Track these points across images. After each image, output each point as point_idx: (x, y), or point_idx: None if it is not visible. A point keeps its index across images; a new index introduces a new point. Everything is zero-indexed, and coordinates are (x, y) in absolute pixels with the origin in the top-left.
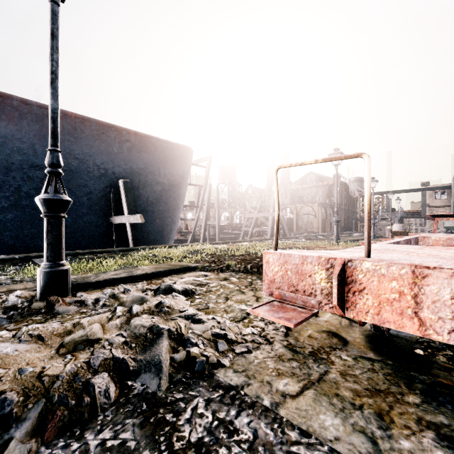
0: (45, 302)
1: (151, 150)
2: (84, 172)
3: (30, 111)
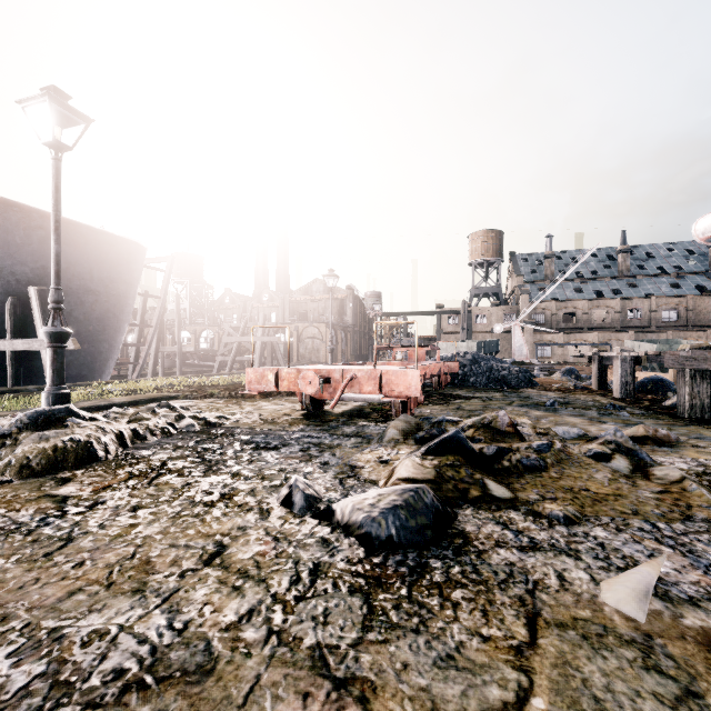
0: None
1: (79, 244)
2: None
3: None
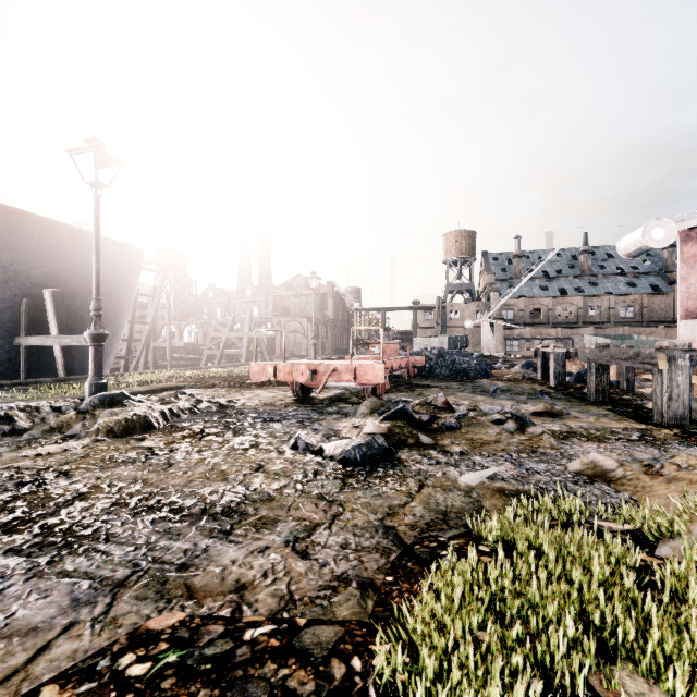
0: None
1: (86, 249)
2: None
3: None
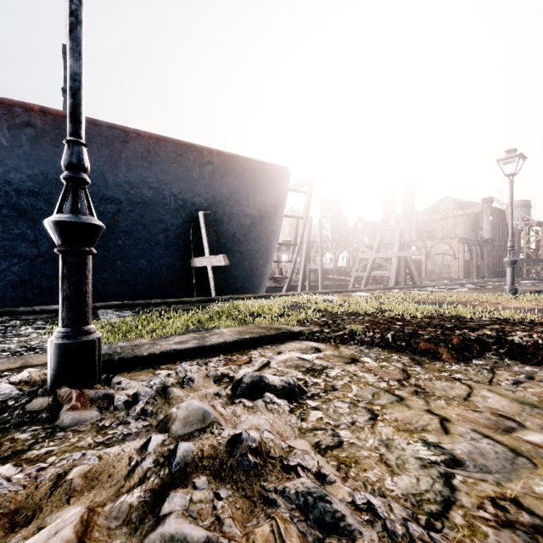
0: (51, 399)
1: (238, 174)
2: (159, 204)
3: (99, 133)
